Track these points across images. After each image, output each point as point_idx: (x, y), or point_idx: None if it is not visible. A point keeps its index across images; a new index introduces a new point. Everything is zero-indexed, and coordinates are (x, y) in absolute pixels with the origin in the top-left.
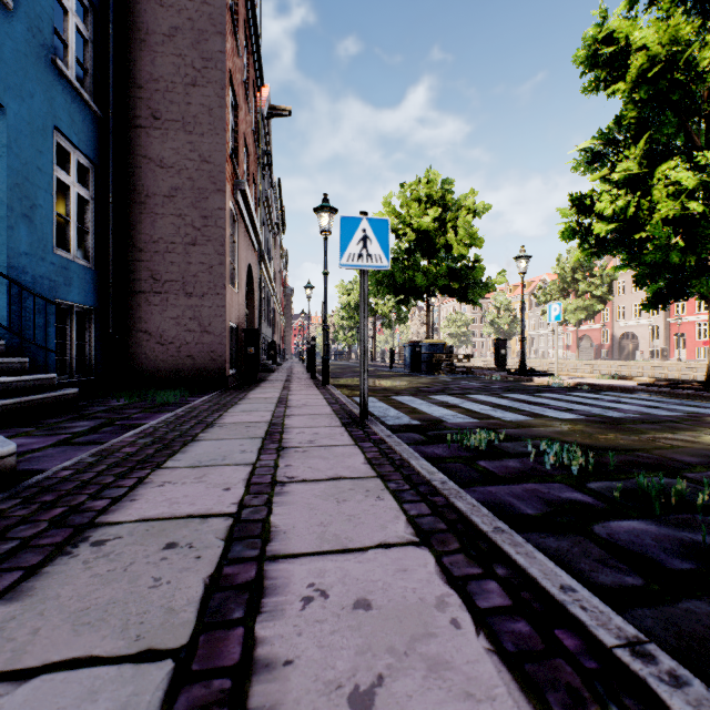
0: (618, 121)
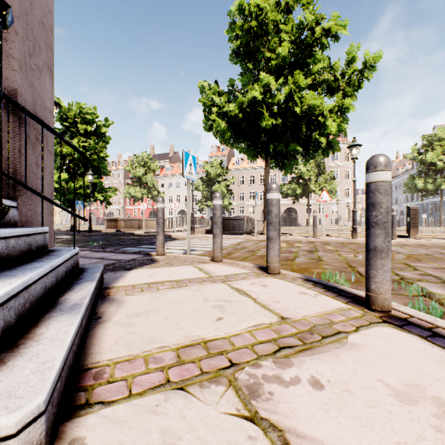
0: None
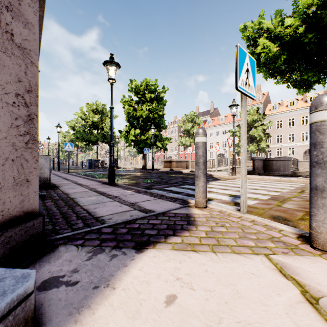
0: None
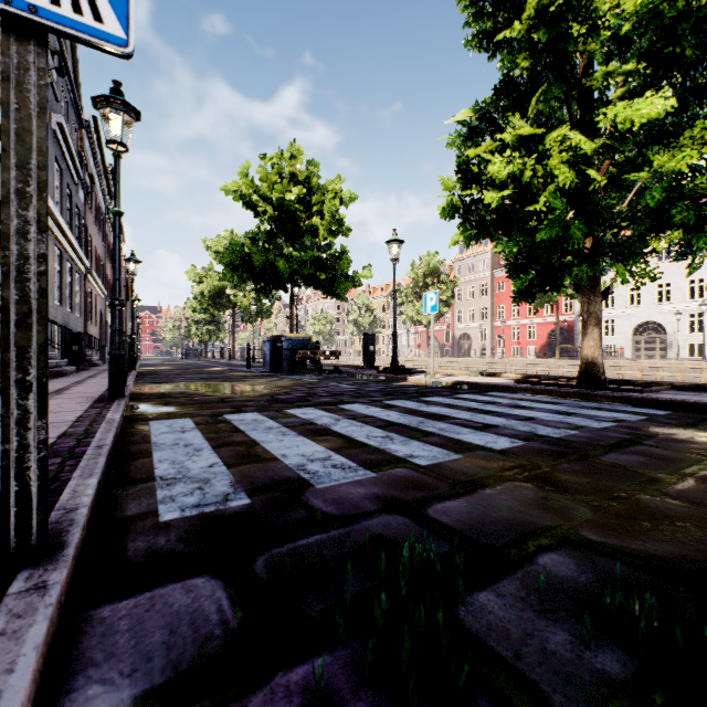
0: (496, 93)
